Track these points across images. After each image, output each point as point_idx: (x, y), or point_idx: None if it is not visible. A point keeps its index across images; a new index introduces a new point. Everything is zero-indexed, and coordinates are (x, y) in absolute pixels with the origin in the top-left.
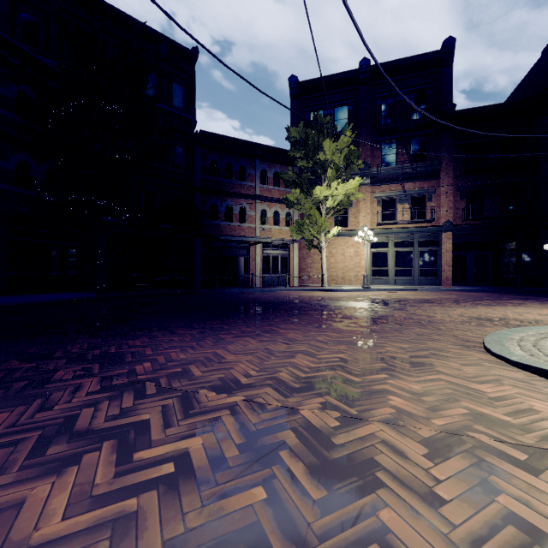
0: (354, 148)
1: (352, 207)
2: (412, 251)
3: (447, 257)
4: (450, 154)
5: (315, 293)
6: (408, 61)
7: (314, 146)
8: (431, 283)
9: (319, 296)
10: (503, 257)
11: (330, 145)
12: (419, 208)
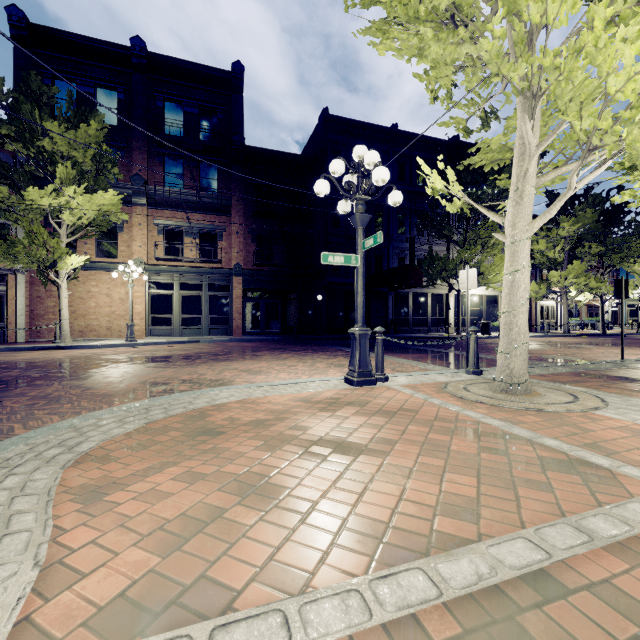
0: (106, 148)
1: (123, 232)
2: (201, 295)
3: (238, 304)
4: (241, 191)
5: (24, 354)
6: (195, 67)
7: (31, 125)
8: (222, 333)
9: (8, 361)
10: (290, 305)
11: (61, 131)
12: (211, 246)
